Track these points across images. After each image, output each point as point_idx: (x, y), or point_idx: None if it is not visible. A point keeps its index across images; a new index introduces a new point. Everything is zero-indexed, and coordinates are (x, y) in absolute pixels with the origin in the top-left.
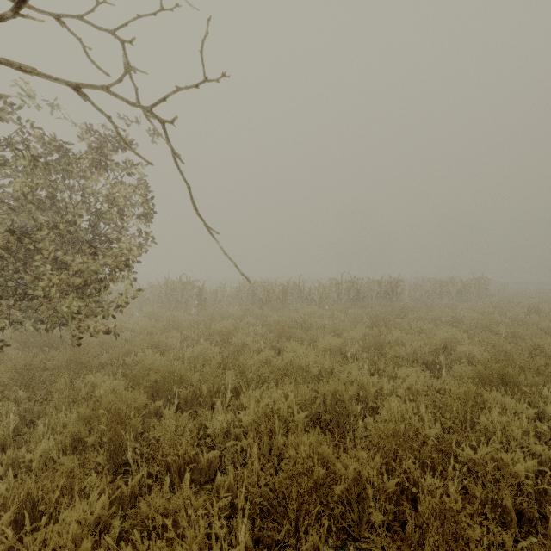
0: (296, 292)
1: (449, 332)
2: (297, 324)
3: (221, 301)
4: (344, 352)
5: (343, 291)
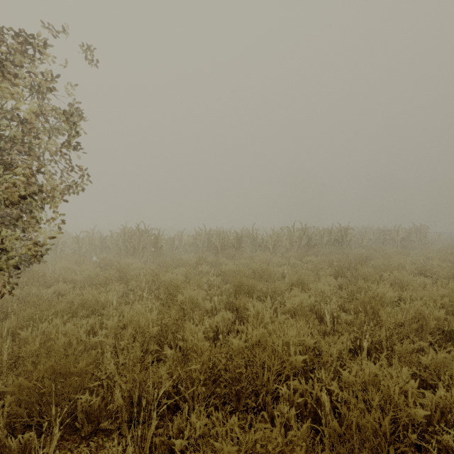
0: (250, 239)
1: (450, 288)
2: (255, 273)
3: (178, 248)
4: (315, 310)
5: (295, 239)
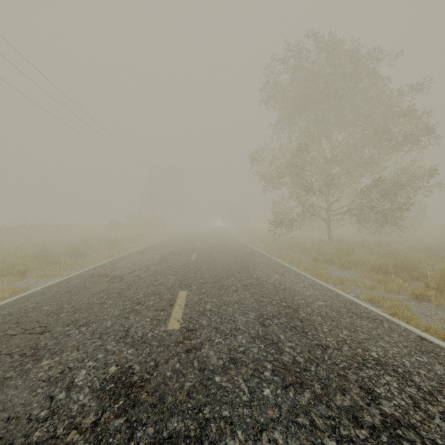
0: None
1: None
2: None
3: None
4: None
5: None
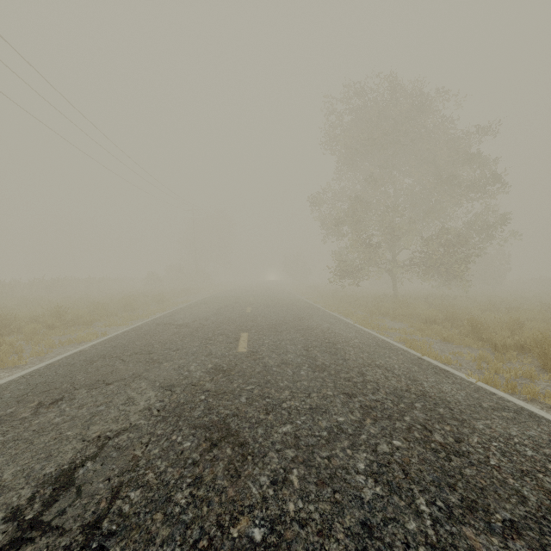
0: None
1: None
2: None
3: None
4: None
5: None
